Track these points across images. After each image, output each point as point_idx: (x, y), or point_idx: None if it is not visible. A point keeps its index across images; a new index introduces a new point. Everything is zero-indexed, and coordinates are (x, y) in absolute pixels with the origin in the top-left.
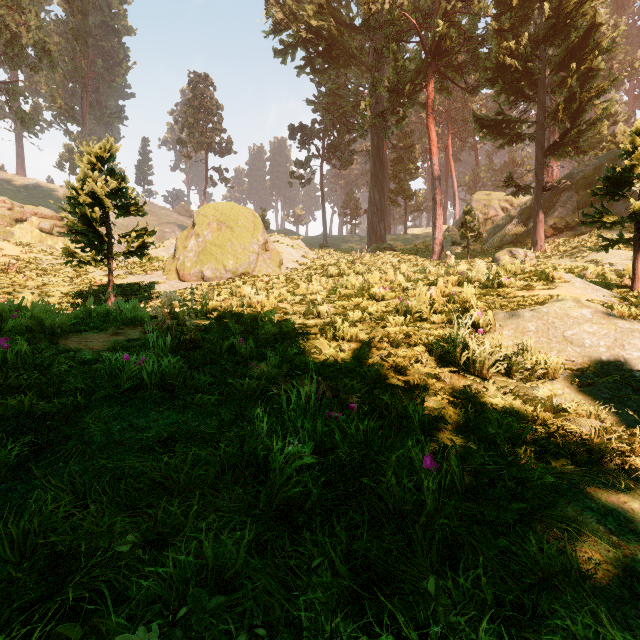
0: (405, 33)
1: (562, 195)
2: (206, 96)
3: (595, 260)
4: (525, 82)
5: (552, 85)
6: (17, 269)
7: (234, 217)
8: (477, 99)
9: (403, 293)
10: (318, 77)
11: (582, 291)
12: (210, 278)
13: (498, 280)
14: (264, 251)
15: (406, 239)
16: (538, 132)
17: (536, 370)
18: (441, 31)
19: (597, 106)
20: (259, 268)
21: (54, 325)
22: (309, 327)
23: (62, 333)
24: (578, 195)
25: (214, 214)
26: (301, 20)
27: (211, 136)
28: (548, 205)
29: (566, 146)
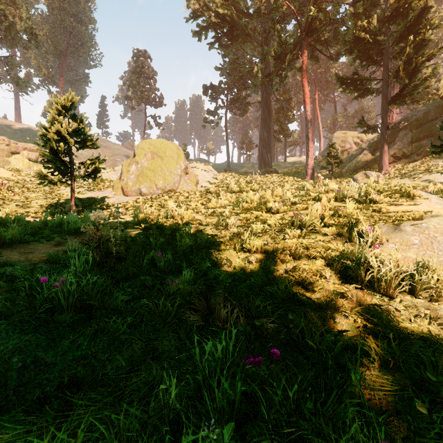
0: (286, 17)
1: (400, 133)
2: (145, 65)
3: (429, 180)
4: (374, 51)
5: (393, 53)
6: (8, 187)
7: (163, 149)
8: (336, 66)
9: (292, 207)
10: (223, 51)
11: (441, 206)
12: (146, 194)
13: (369, 197)
14: (185, 174)
15: (286, 165)
16: (383, 87)
17: (440, 288)
18: (312, 15)
19: (427, 67)
20: (181, 186)
21: (5, 237)
22: (219, 237)
23: (12, 244)
24: (412, 133)
25: (149, 147)
26: (211, 9)
27: (148, 93)
28: (390, 140)
29: (404, 97)
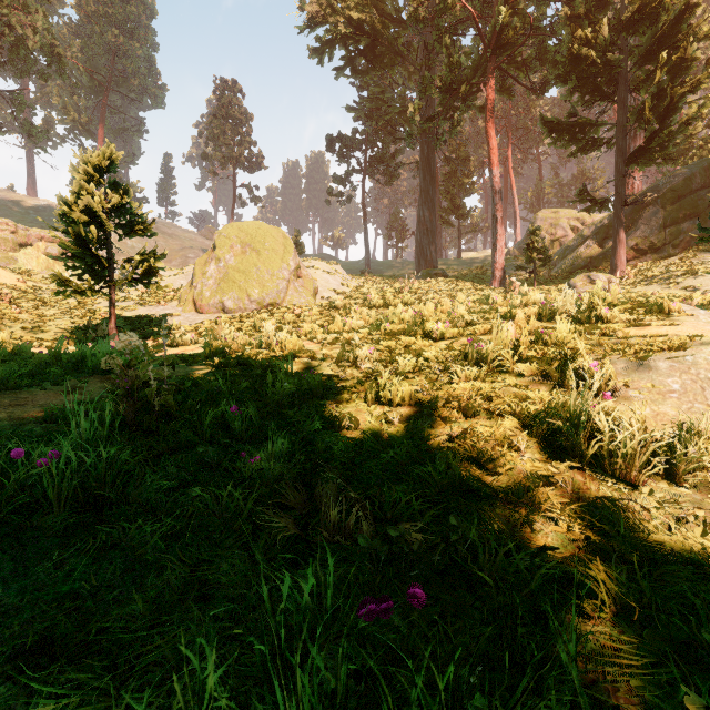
0: (460, 25)
1: (645, 211)
2: (234, 105)
3: (693, 287)
4: (603, 77)
5: (634, 81)
6: (11, 300)
7: (261, 238)
8: (541, 104)
9: (467, 329)
10: (359, 80)
11: None
12: (232, 310)
13: (596, 312)
14: (296, 278)
15: (460, 264)
16: (618, 136)
17: None
18: (503, 20)
19: (690, 104)
20: (290, 298)
21: None
22: (342, 380)
23: None
24: (665, 211)
25: (238, 235)
26: (340, 13)
27: (239, 149)
28: (628, 223)
29: (653, 152)
